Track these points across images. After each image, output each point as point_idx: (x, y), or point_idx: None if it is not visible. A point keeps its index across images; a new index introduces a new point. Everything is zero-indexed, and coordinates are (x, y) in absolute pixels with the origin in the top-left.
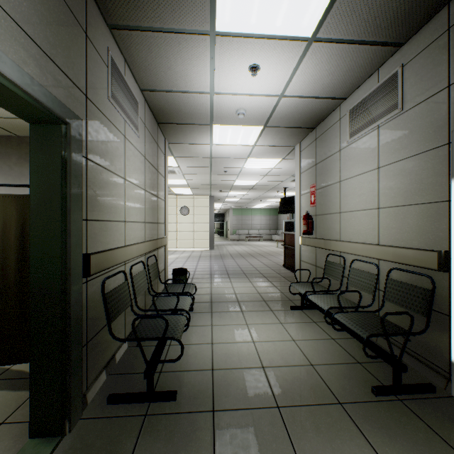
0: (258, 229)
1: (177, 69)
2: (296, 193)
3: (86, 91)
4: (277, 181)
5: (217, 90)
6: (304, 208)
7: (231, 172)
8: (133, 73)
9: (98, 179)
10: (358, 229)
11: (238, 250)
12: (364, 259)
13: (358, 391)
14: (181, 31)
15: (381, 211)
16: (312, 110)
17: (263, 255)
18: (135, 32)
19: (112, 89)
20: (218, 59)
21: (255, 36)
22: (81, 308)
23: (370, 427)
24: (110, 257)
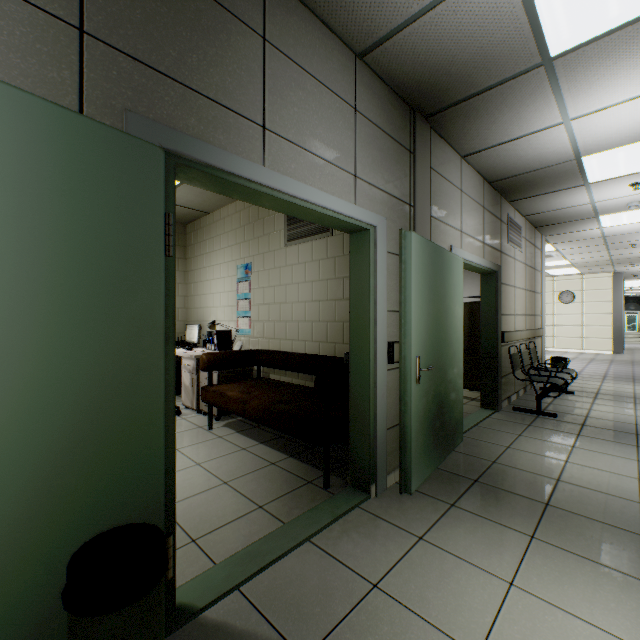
0: None
1: (556, 202)
2: None
3: (500, 249)
4: None
5: (597, 200)
6: None
7: None
8: (518, 211)
9: (504, 292)
10: None
11: None
12: None
13: None
14: (560, 190)
15: None
16: None
17: None
18: (525, 199)
19: (509, 236)
20: (594, 190)
21: (627, 174)
22: (500, 358)
23: None
24: (509, 335)
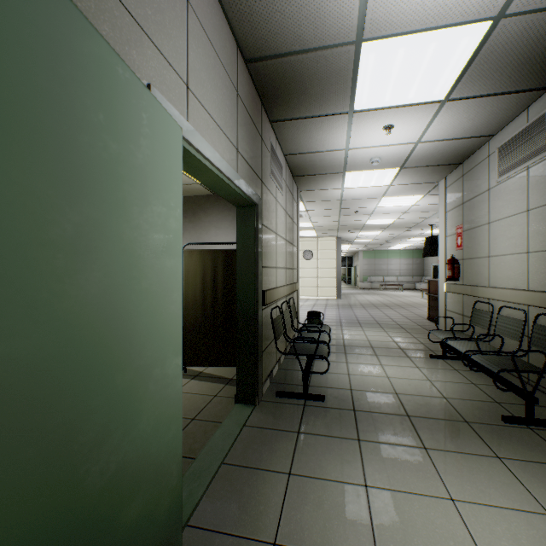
0: (396, 275)
1: (318, 137)
2: (440, 234)
3: (261, 178)
4: (420, 218)
5: (352, 146)
6: (450, 252)
7: (363, 211)
8: (280, 145)
9: (266, 237)
10: (507, 274)
11: (370, 299)
12: (513, 306)
13: (487, 418)
14: (325, 115)
15: (530, 255)
16: (455, 149)
17: (402, 306)
18: (289, 121)
19: (271, 166)
20: (355, 126)
21: (388, 107)
22: (261, 327)
23: (490, 437)
24: (272, 294)
